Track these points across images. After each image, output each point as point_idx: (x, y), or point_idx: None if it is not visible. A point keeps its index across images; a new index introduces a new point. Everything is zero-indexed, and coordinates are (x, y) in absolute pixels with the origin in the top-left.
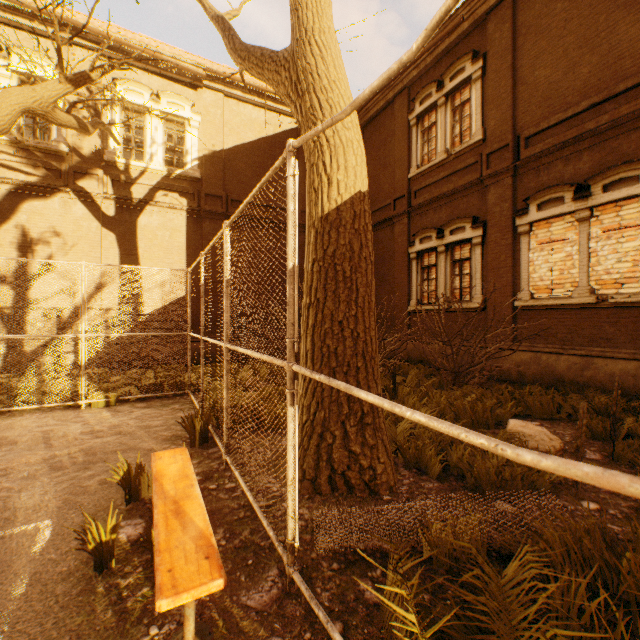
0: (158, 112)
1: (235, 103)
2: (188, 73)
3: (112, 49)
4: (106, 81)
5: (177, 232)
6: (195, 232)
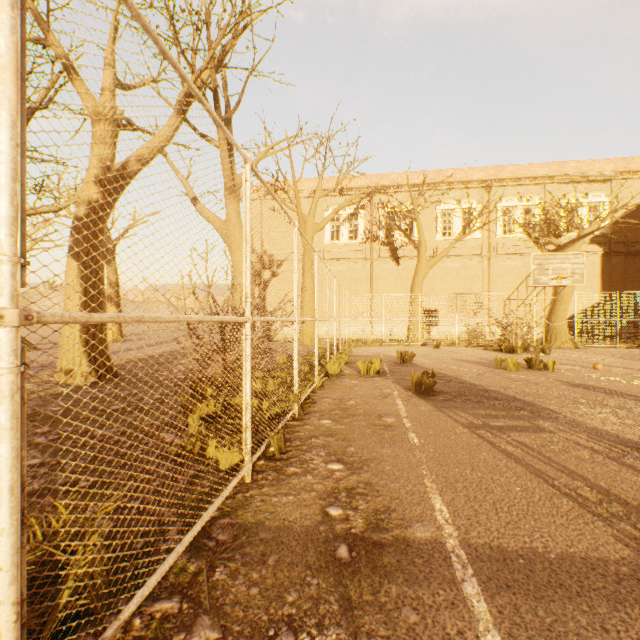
0: (585, 203)
1: (631, 182)
2: (604, 177)
3: (564, 180)
4: (558, 196)
5: (594, 266)
6: (605, 265)
